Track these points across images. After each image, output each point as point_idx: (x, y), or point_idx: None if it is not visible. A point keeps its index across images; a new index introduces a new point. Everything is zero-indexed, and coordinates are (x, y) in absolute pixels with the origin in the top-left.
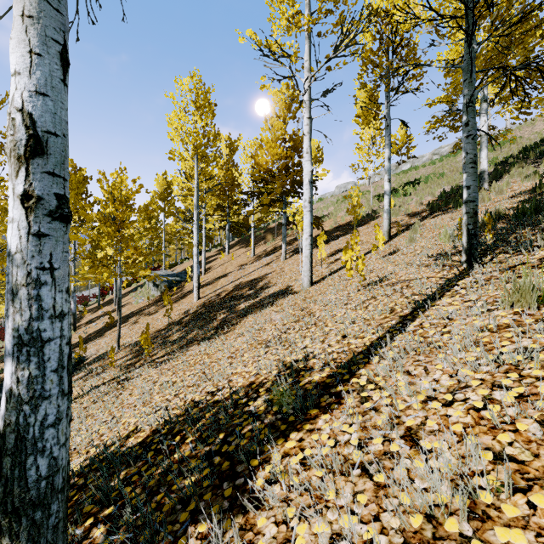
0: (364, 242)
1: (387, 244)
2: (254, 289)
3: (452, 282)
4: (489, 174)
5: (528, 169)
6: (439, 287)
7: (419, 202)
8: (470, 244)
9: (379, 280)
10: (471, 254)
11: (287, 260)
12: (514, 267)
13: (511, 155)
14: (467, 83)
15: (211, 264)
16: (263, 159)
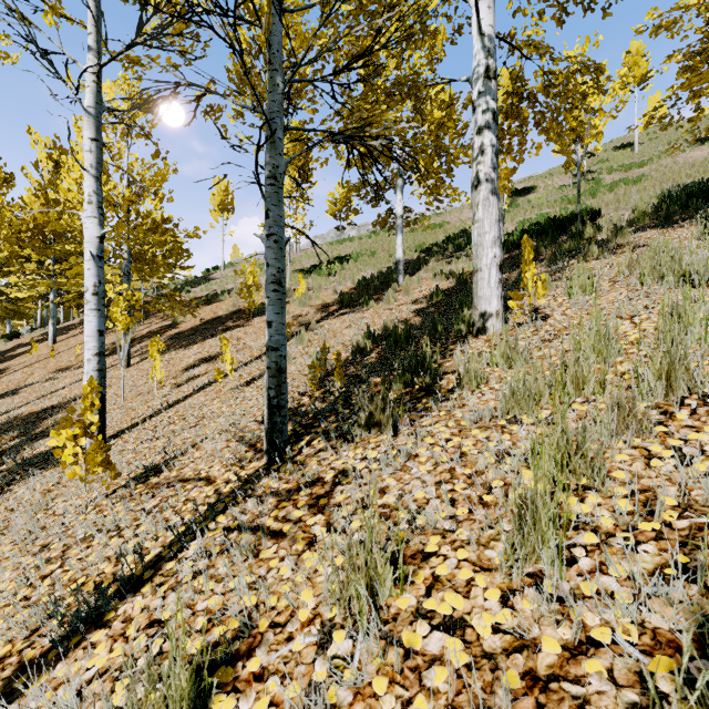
0: (245, 347)
1: (264, 357)
2: (26, 436)
3: (209, 518)
4: (412, 262)
5: (442, 264)
6: (181, 533)
7: (334, 290)
8: (272, 422)
9: (164, 465)
10: (273, 440)
11: (129, 369)
12: (300, 490)
13: (436, 243)
14: (269, 144)
15: (11, 363)
16: (74, 194)
